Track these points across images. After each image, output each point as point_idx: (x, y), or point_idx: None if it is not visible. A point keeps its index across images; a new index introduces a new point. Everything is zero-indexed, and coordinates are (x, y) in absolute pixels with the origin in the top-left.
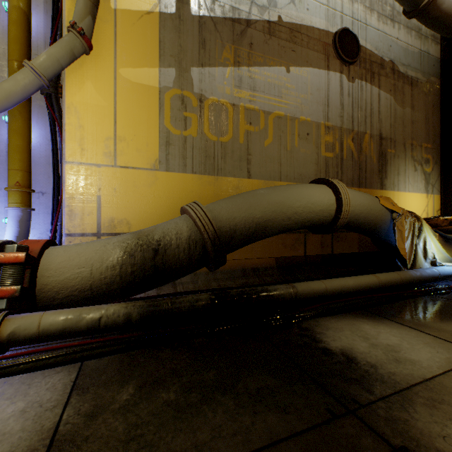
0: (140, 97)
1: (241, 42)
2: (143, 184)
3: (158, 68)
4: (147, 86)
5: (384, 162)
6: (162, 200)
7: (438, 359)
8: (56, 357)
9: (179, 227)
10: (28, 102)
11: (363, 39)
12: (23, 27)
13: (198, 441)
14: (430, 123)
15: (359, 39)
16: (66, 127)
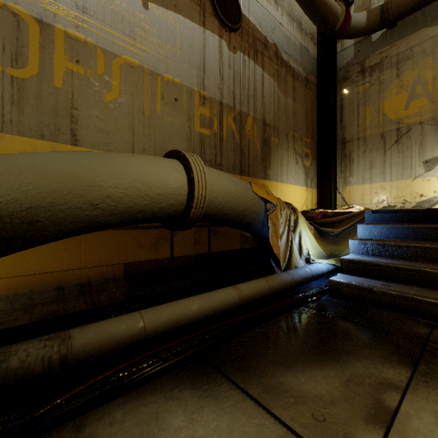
0: None
1: None
2: None
3: None
4: None
5: (268, 150)
6: None
7: None
8: None
9: None
10: None
11: (246, 9)
12: None
13: None
14: (309, 119)
15: (241, 7)
16: None
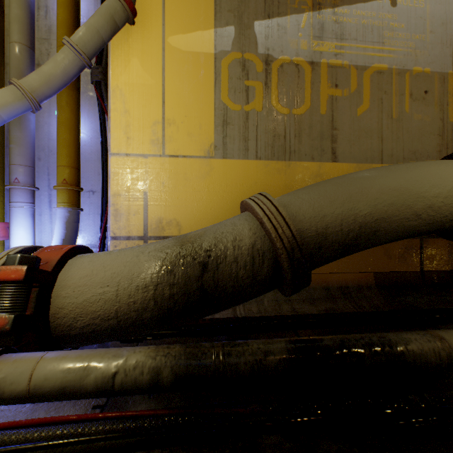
0: (192, 69)
1: None
2: (195, 176)
3: (213, 30)
4: (200, 54)
5: None
6: (218, 196)
7: None
8: (32, 450)
9: (237, 230)
10: (75, 90)
11: None
12: (70, 9)
13: None
14: None
15: None
16: (111, 114)
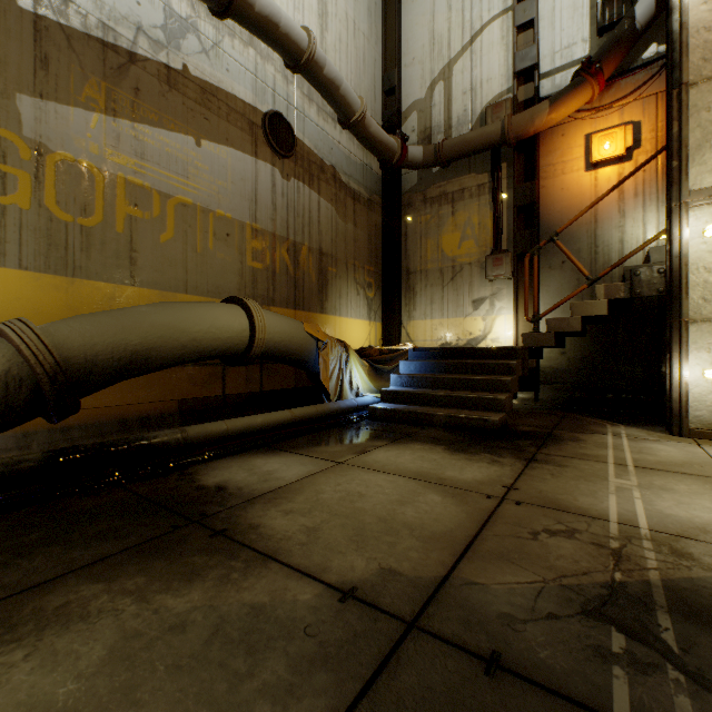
0: None
1: (121, 82)
2: None
3: None
4: None
5: (325, 281)
6: None
7: (302, 472)
8: None
9: None
10: None
11: (301, 132)
12: None
13: (5, 583)
14: (373, 244)
15: (296, 130)
16: None
